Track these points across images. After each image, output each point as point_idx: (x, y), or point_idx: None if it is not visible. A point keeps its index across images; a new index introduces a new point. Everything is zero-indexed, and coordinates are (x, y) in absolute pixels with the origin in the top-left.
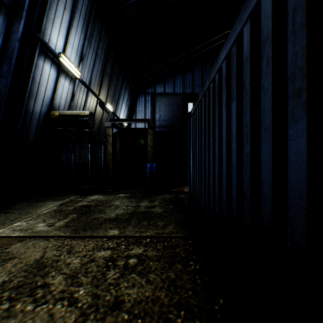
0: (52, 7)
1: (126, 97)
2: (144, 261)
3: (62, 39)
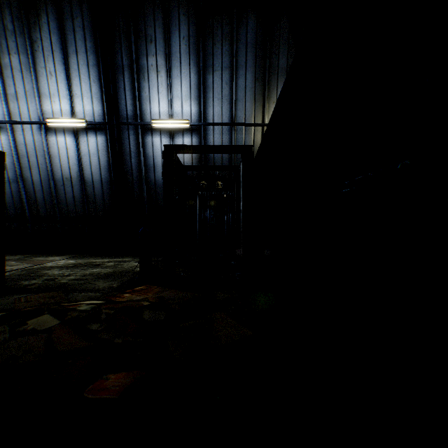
0: (144, 87)
1: None
2: None
3: (164, 102)
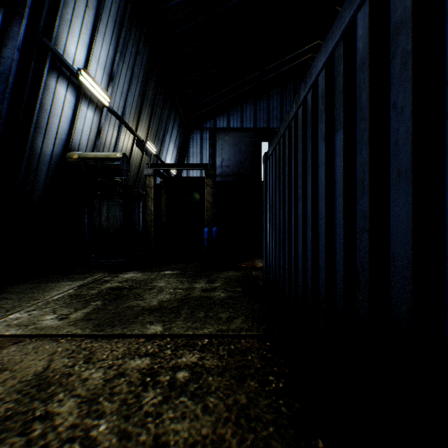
0: (69, 4)
1: (175, 134)
2: (200, 375)
3: (83, 49)
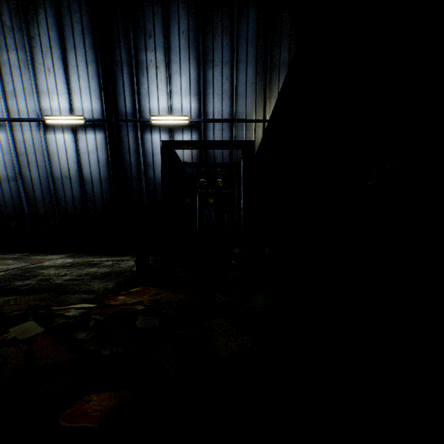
0: (143, 83)
1: None
2: None
3: (164, 98)
